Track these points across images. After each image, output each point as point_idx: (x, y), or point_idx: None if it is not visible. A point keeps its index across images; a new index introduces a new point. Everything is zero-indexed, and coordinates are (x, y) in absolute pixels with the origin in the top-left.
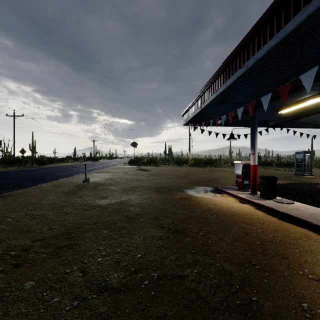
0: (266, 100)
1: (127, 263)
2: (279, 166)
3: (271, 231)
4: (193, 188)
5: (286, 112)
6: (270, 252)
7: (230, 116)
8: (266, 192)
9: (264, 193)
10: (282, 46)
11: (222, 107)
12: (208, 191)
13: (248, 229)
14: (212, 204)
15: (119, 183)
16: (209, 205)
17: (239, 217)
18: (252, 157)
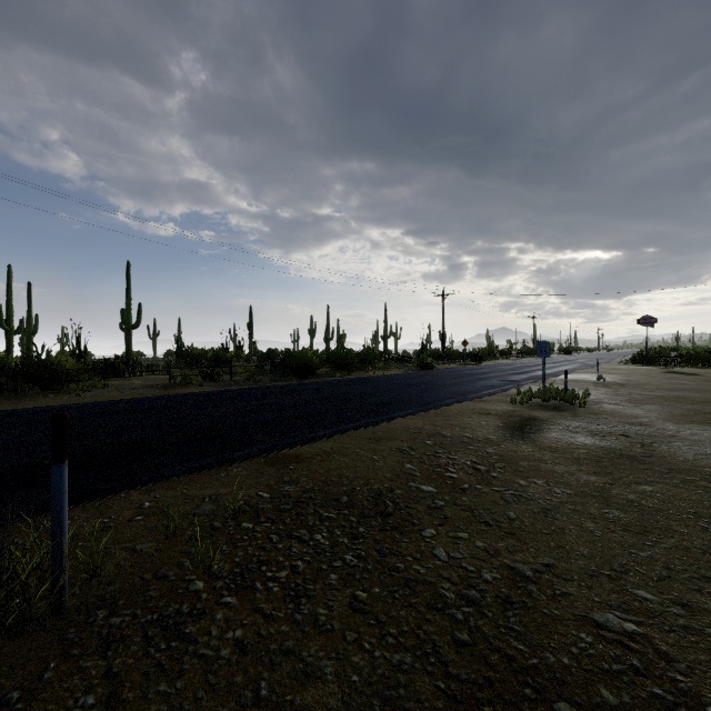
0: None
1: (710, 410)
2: None
3: None
4: None
5: None
6: None
7: None
8: None
9: None
10: None
11: None
12: None
13: None
14: None
15: (651, 385)
16: None
17: None
18: None
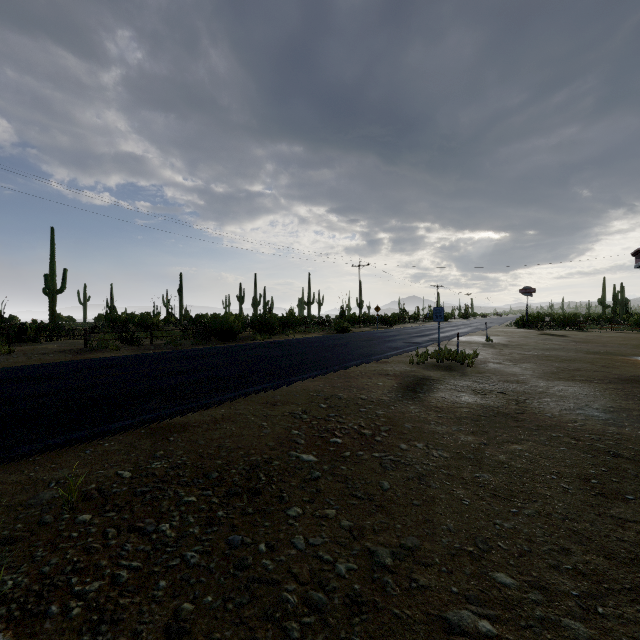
0: None
1: (574, 367)
2: None
3: None
4: None
5: None
6: None
7: None
8: None
9: None
10: None
11: None
12: None
13: None
14: None
15: (529, 345)
16: None
17: None
18: None
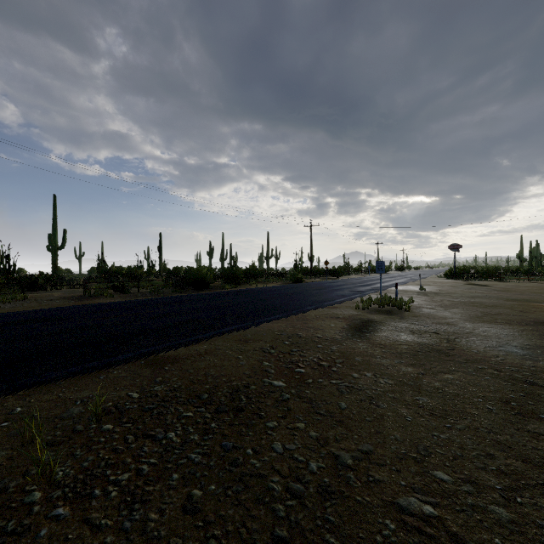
0: None
1: (496, 312)
2: None
3: None
4: None
5: None
6: None
7: None
8: None
9: None
10: None
11: None
12: None
13: None
14: None
15: (457, 293)
16: None
17: None
18: None
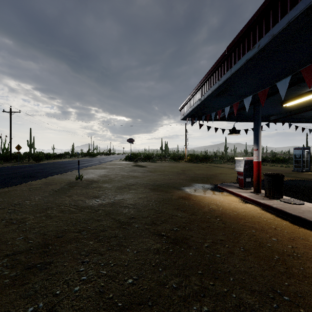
0: (283, 85)
1: (113, 295)
2: (275, 162)
3: (288, 240)
4: (191, 186)
5: (290, 106)
6: (295, 272)
7: (235, 107)
8: (272, 191)
9: (270, 192)
10: (308, 16)
11: (223, 99)
12: (207, 188)
13: (260, 238)
14: (214, 205)
15: (113, 180)
16: (210, 206)
17: (246, 220)
18: (255, 153)
